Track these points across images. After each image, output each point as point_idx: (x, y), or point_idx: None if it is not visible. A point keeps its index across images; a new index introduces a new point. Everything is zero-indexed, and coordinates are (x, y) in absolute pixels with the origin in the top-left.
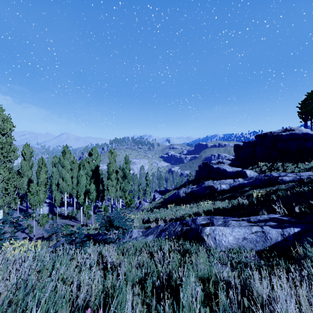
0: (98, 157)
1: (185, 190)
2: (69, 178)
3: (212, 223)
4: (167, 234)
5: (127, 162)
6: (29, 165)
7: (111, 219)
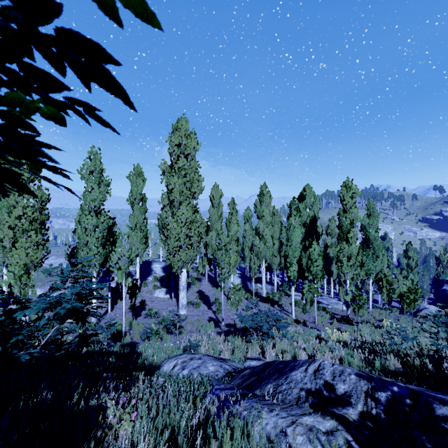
0: (314, 202)
1: None
2: (269, 236)
3: None
4: None
5: (371, 213)
6: (217, 214)
7: None
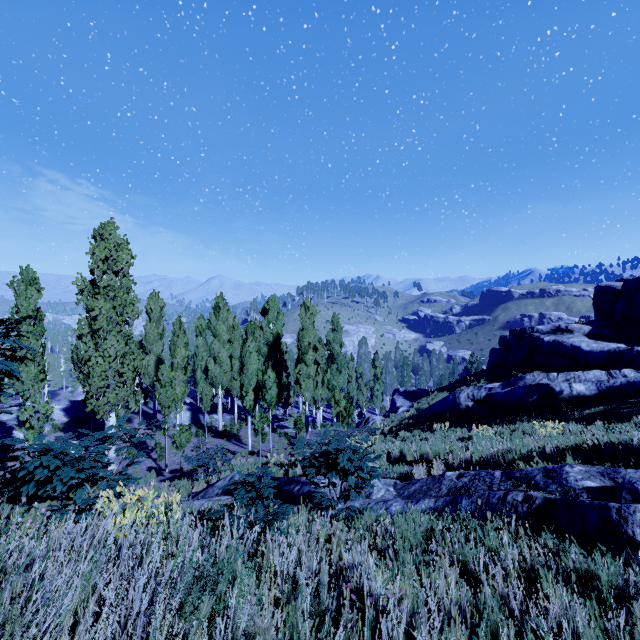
0: (278, 317)
1: (473, 394)
2: (226, 358)
3: (630, 490)
4: (480, 507)
5: (336, 328)
6: (157, 332)
7: (328, 450)
